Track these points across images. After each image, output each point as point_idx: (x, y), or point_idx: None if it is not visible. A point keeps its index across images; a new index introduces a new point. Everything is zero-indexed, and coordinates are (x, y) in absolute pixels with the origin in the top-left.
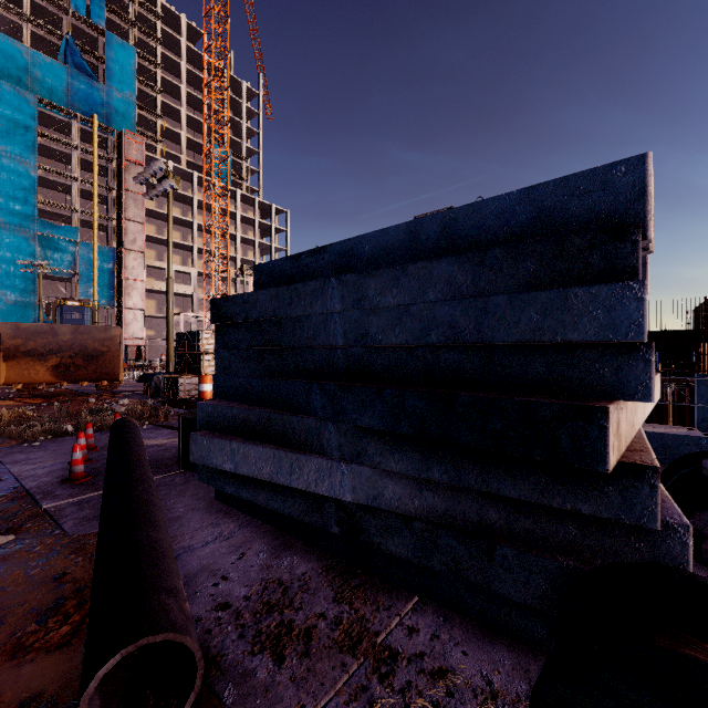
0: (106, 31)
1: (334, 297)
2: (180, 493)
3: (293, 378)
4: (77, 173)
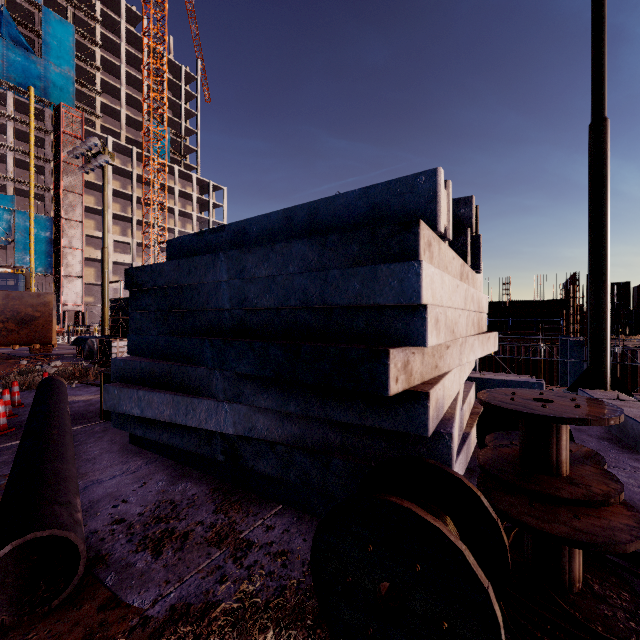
0: (44, 7)
1: (222, 268)
2: (98, 439)
3: (192, 336)
4: (13, 142)
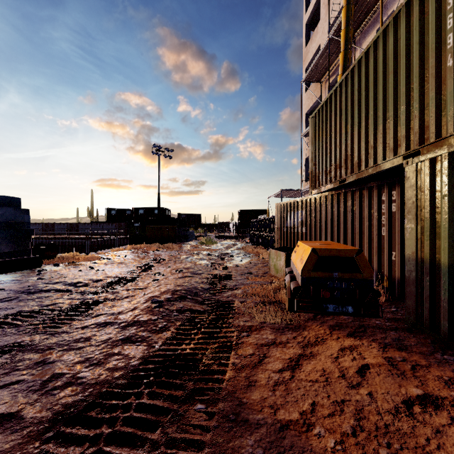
0: None
1: None
2: None
3: None
4: None
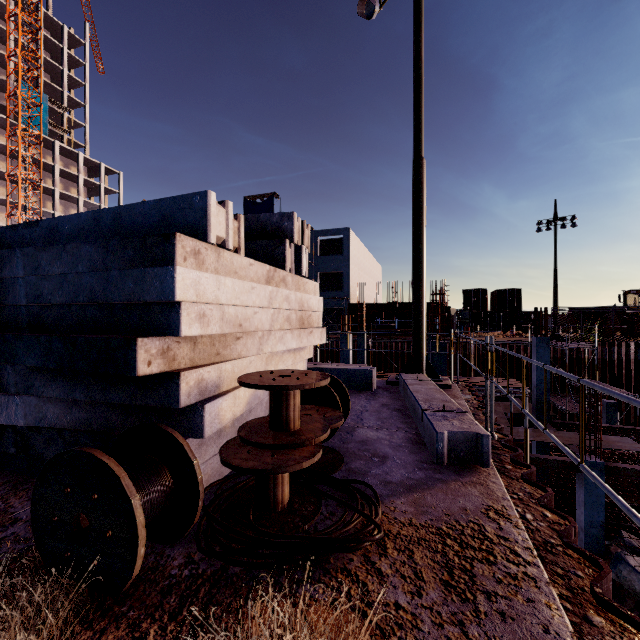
0: None
1: (19, 264)
2: None
3: None
4: None
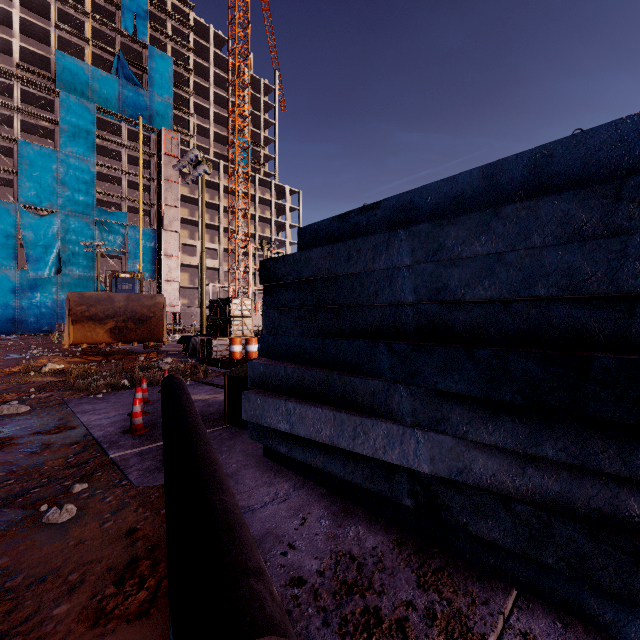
0: (149, 46)
1: (402, 249)
2: (230, 449)
3: (351, 338)
4: (127, 167)
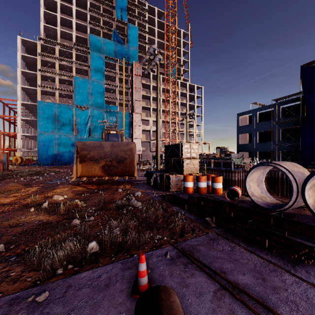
0: (127, 23)
1: None
2: None
3: None
4: (118, 84)
